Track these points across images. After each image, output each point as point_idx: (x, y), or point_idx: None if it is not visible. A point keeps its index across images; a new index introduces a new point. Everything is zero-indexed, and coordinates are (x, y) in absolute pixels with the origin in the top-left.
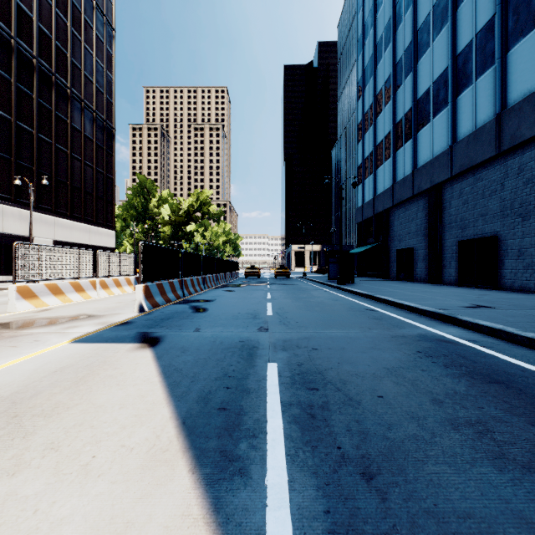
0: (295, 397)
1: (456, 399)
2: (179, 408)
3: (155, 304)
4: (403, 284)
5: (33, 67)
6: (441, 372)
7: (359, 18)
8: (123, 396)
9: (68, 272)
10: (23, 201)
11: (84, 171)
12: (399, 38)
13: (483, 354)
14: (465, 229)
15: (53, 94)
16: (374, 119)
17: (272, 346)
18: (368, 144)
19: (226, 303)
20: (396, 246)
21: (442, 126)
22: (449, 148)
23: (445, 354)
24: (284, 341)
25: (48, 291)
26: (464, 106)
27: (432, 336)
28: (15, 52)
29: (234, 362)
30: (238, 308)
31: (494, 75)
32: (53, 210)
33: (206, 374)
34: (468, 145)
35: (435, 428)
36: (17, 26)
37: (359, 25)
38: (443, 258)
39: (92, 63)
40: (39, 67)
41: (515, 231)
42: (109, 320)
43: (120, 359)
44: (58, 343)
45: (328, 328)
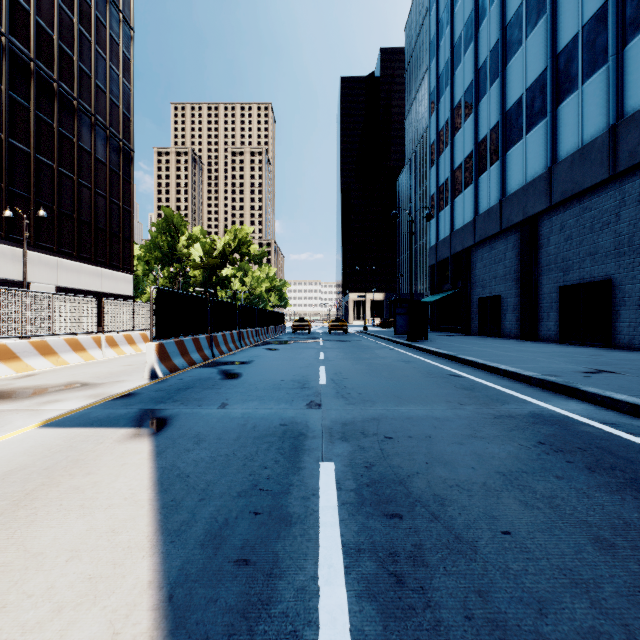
0: (366, 534)
1: (633, 538)
2: (169, 560)
3: (172, 368)
4: (489, 341)
5: (29, 72)
6: (588, 481)
7: (433, 15)
8: (81, 532)
9: (62, 326)
10: (17, 237)
11: (94, 202)
12: (483, 36)
13: (637, 447)
14: (568, 272)
15: (56, 106)
16: (450, 137)
17: (326, 433)
18: (443, 168)
19: (267, 367)
20: (479, 293)
21: (538, 143)
22: (547, 170)
23: (582, 447)
24: (344, 424)
25: (35, 350)
26: (567, 117)
27: (551, 416)
28: (7, 52)
29: (270, 461)
30: (282, 372)
31: (607, 77)
32: (56, 249)
33: (226, 484)
34: (572, 166)
35: (626, 611)
36: (10, 20)
37: (433, 23)
38: (539, 308)
39: (105, 70)
40: (38, 72)
41: (634, 273)
42: (107, 391)
43: (101, 455)
44: (22, 427)
45: (403, 403)
